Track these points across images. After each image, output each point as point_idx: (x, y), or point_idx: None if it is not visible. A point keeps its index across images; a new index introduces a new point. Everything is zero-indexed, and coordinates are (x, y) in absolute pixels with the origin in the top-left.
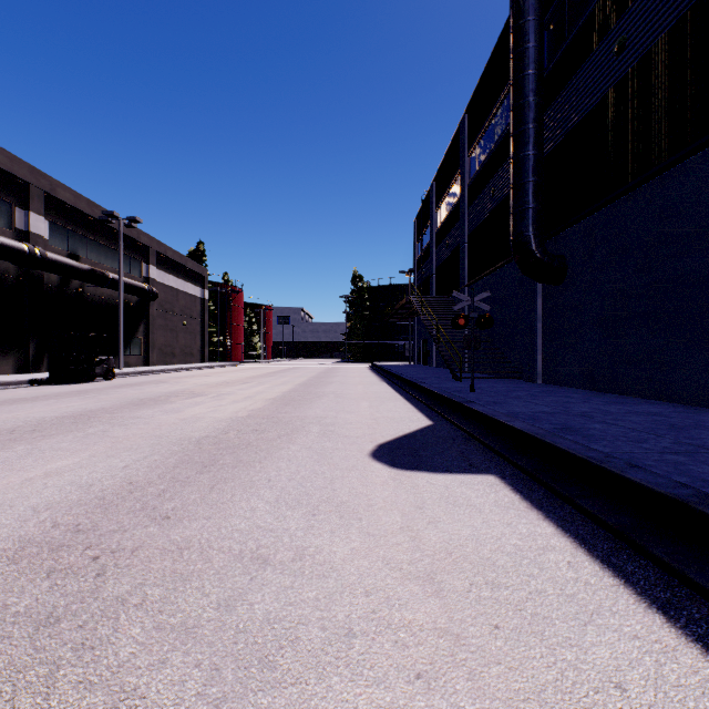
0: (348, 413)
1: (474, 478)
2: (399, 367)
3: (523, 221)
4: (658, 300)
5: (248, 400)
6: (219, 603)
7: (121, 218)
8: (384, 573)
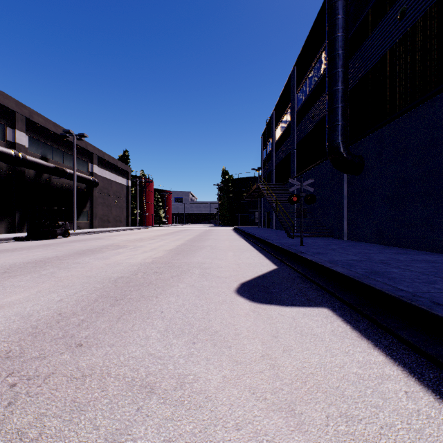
0: (219, 260)
1: (313, 310)
2: (251, 229)
3: (335, 132)
4: (429, 184)
5: (153, 251)
6: (106, 438)
7: (74, 134)
8: (251, 403)
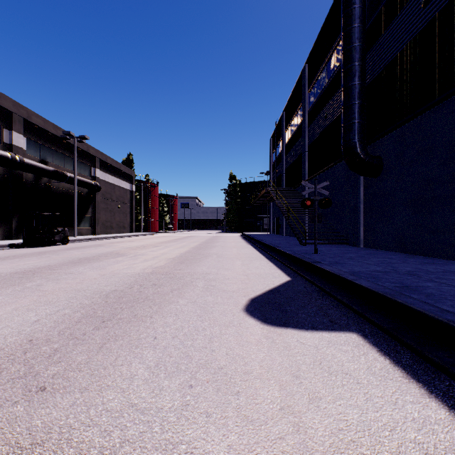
0: (226, 270)
1: (339, 336)
2: (260, 235)
3: (351, 131)
4: None
5: (155, 259)
6: None
7: (75, 136)
8: None
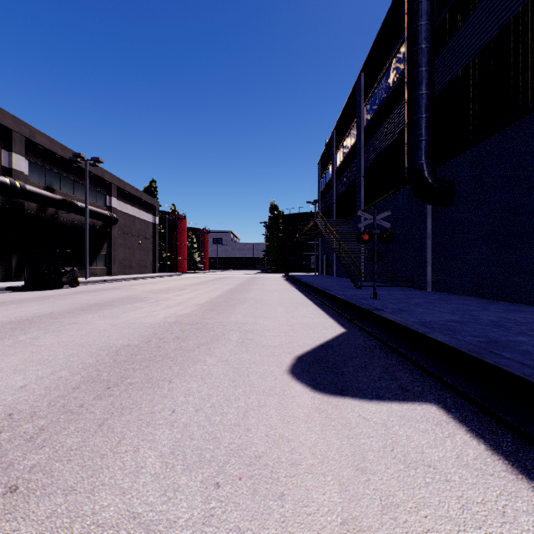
0: (266, 319)
1: (413, 409)
2: (307, 276)
3: (417, 151)
4: None
5: (180, 305)
6: None
7: (87, 159)
8: None
